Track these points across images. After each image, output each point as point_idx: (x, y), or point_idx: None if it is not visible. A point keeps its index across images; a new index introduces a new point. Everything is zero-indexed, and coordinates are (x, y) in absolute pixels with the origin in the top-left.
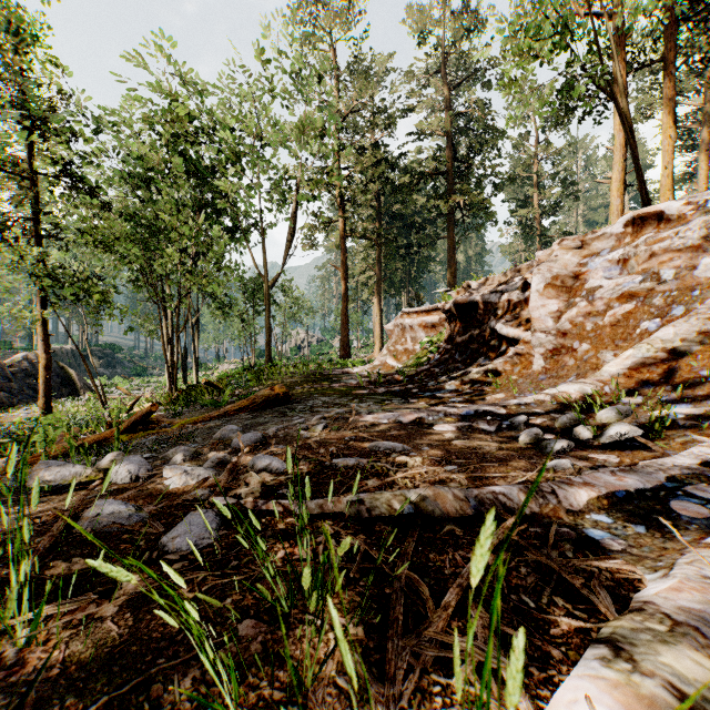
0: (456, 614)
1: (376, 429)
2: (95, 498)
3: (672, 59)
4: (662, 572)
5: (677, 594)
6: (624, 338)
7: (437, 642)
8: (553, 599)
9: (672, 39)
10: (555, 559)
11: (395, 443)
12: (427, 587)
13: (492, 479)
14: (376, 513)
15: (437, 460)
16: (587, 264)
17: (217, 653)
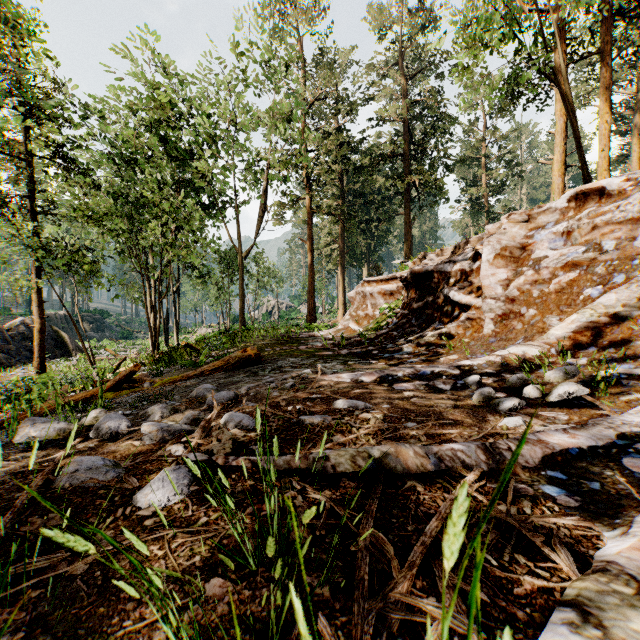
0: (420, 572)
1: (340, 388)
2: (77, 453)
3: (609, 51)
4: (621, 530)
5: (639, 553)
6: (568, 304)
7: (403, 604)
8: (514, 557)
9: (609, 33)
10: (514, 515)
11: (358, 401)
12: (391, 544)
13: (449, 436)
14: (341, 469)
15: (397, 418)
16: (533, 236)
17: (184, 615)
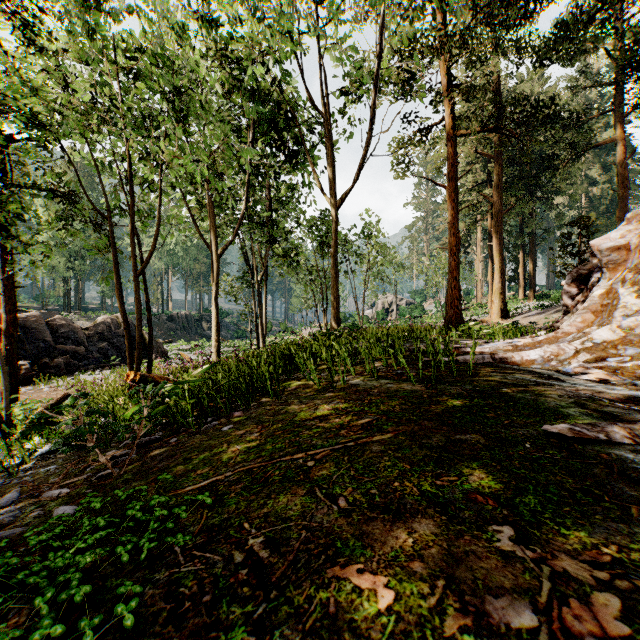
0: None
1: None
2: None
3: None
4: None
5: None
6: None
7: None
8: None
9: None
10: None
11: None
12: None
13: None
14: None
15: None
16: None
17: None
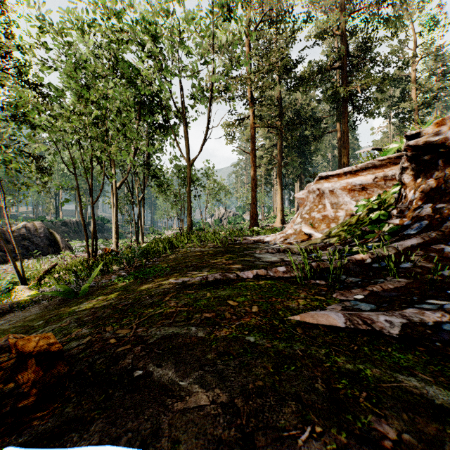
0: None
1: None
2: None
3: None
4: None
5: None
6: None
7: None
8: None
9: None
10: None
11: None
12: None
13: None
14: None
15: None
16: None
17: None
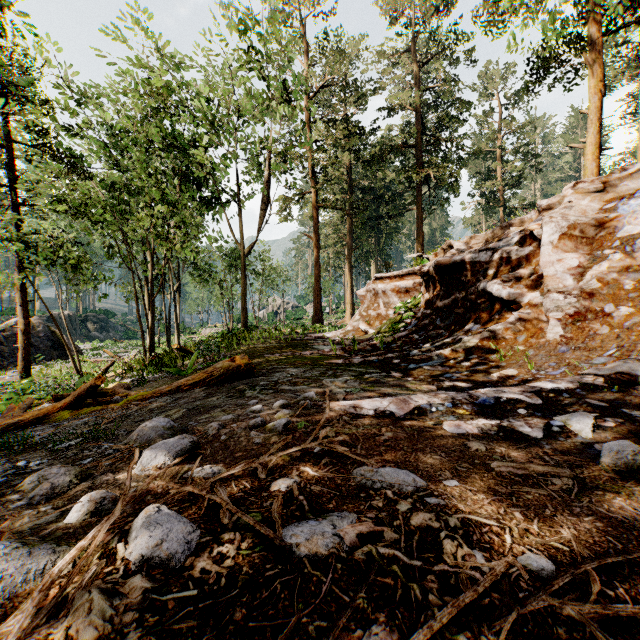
0: None
1: (360, 428)
2: None
3: None
4: None
5: None
6: None
7: None
8: None
9: None
10: None
11: (398, 471)
12: None
13: None
14: None
15: (493, 529)
16: (616, 208)
17: None
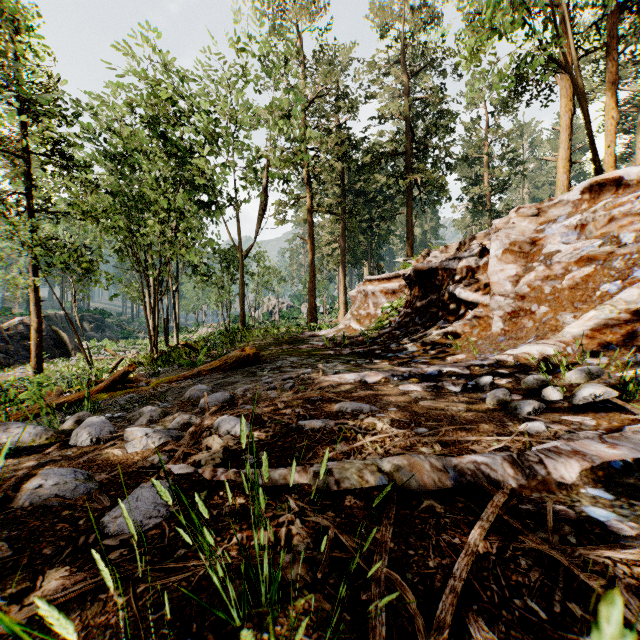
0: (451, 630)
1: (342, 389)
2: (50, 463)
3: (615, 45)
4: None
5: None
6: (583, 301)
7: None
8: (567, 606)
9: (615, 27)
10: (556, 546)
11: (362, 403)
12: (410, 586)
13: (465, 443)
14: (346, 485)
15: (406, 422)
16: (544, 230)
17: None
